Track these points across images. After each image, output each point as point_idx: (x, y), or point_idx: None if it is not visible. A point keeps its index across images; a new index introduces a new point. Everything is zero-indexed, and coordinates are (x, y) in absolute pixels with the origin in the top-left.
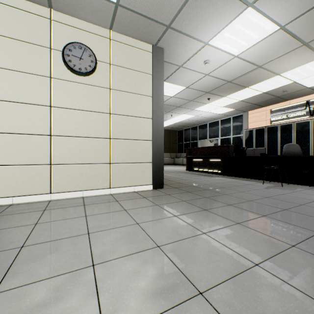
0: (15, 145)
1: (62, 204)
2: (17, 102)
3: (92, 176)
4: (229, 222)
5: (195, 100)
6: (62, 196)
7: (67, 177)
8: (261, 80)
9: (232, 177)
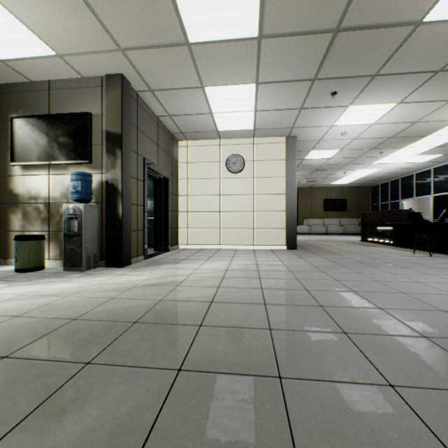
0: (205, 218)
1: (225, 250)
2: (205, 195)
3: (242, 237)
4: (302, 261)
5: (363, 156)
6: (226, 247)
7: (228, 236)
8: (438, 128)
9: (398, 248)
